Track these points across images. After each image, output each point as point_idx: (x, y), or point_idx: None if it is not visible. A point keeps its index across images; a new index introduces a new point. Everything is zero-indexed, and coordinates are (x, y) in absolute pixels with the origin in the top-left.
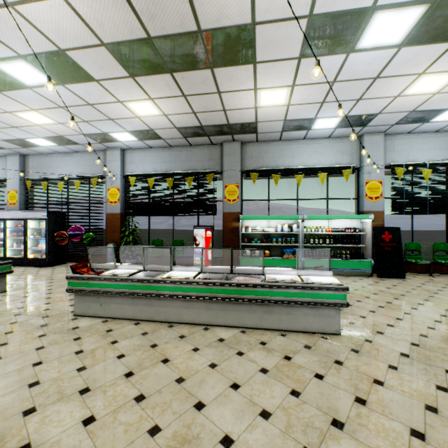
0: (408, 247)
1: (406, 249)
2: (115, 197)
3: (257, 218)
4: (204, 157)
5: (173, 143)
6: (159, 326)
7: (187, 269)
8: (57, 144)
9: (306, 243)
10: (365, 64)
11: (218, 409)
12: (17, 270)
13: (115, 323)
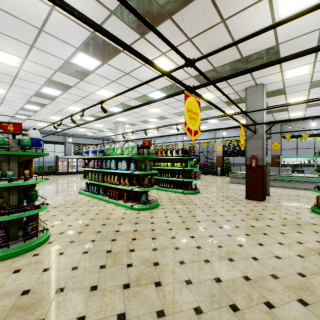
0: None
1: None
2: (220, 149)
3: (290, 157)
4: None
5: None
6: None
7: None
8: None
9: None
10: None
11: (279, 191)
12: None
13: (243, 184)
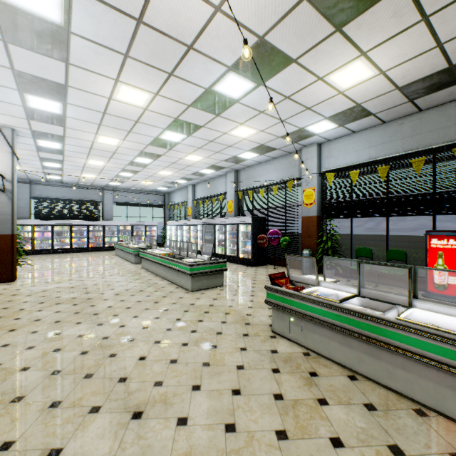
0: None
1: None
2: (311, 198)
3: None
4: (446, 122)
5: (389, 115)
6: (395, 401)
7: (447, 310)
8: (259, 154)
9: None
10: None
11: None
12: (232, 267)
13: (319, 362)
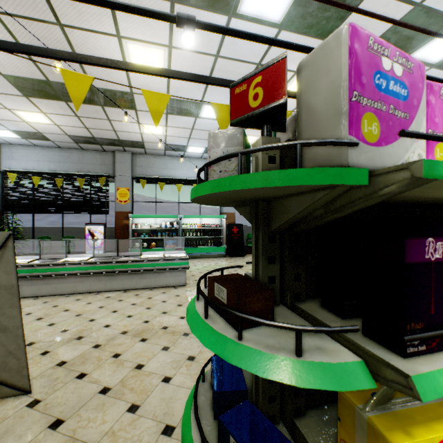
0: (249, 236)
1: (248, 238)
2: None
3: (145, 217)
4: (96, 161)
5: (64, 145)
6: (58, 297)
7: (81, 255)
8: None
9: (185, 236)
10: (208, 124)
11: (104, 319)
12: None
13: None
